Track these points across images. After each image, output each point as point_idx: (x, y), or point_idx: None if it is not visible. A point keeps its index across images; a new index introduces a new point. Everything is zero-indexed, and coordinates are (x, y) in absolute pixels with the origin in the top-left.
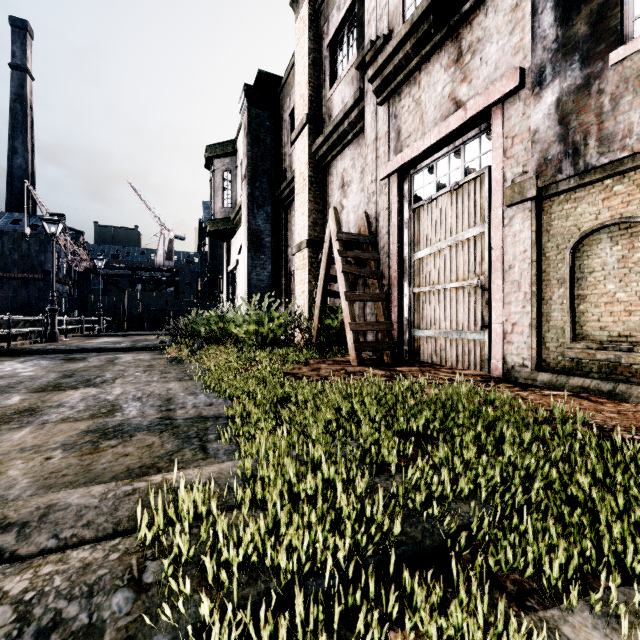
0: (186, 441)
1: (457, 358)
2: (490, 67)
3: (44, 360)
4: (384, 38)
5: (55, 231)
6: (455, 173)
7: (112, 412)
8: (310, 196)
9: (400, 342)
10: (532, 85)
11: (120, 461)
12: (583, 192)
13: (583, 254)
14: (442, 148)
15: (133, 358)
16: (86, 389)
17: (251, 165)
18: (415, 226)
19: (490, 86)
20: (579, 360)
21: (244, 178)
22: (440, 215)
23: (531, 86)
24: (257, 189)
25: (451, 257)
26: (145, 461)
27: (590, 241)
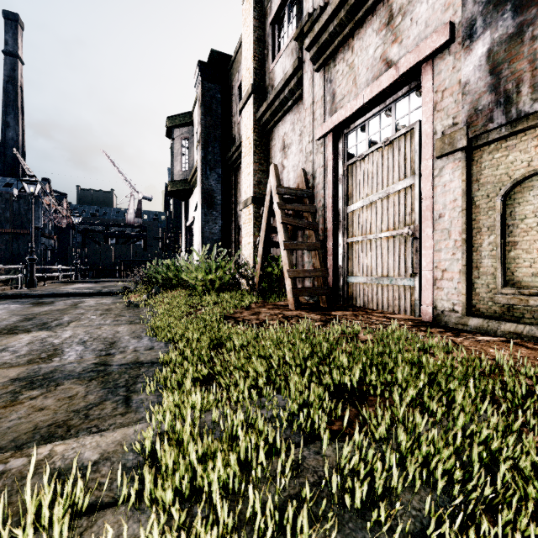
0: (112, 391)
1: (388, 303)
2: (420, 26)
3: (15, 304)
4: (320, 9)
5: (39, 192)
6: (386, 130)
7: (51, 357)
8: (255, 158)
9: (335, 288)
10: (462, 39)
11: (31, 417)
12: (514, 140)
13: (514, 201)
14: (374, 107)
15: (96, 302)
16: (38, 332)
17: (204, 132)
18: (348, 181)
19: (420, 43)
20: (510, 306)
21: (198, 144)
22: (372, 170)
23: (461, 40)
24: (210, 153)
25: (382, 208)
26: (58, 417)
27: (521, 188)
